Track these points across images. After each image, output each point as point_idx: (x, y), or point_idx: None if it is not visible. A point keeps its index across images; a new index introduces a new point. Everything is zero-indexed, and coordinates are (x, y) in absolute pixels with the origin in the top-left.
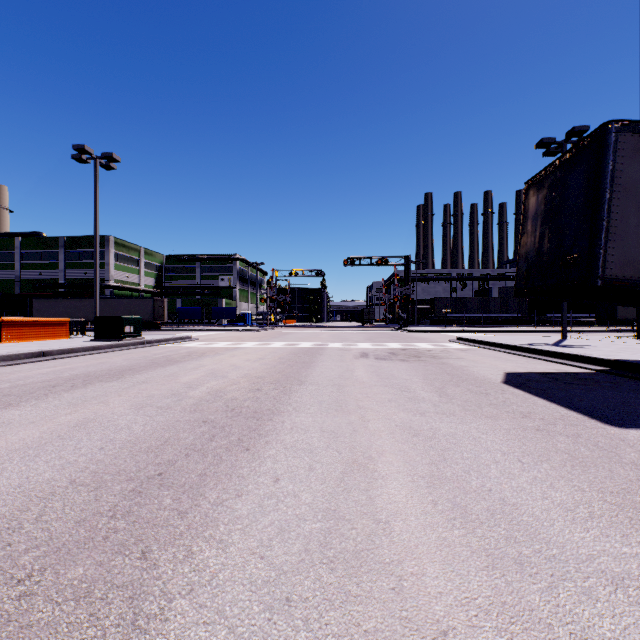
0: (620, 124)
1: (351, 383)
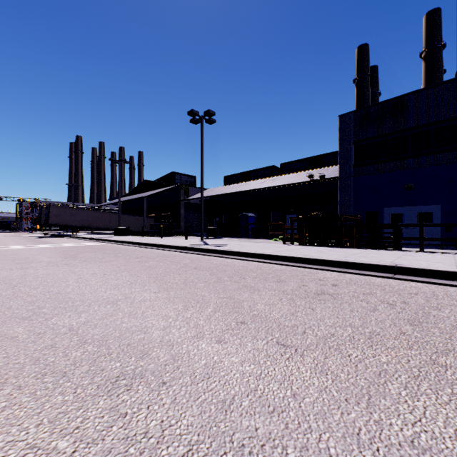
0: (44, 206)
1: (0, 237)
